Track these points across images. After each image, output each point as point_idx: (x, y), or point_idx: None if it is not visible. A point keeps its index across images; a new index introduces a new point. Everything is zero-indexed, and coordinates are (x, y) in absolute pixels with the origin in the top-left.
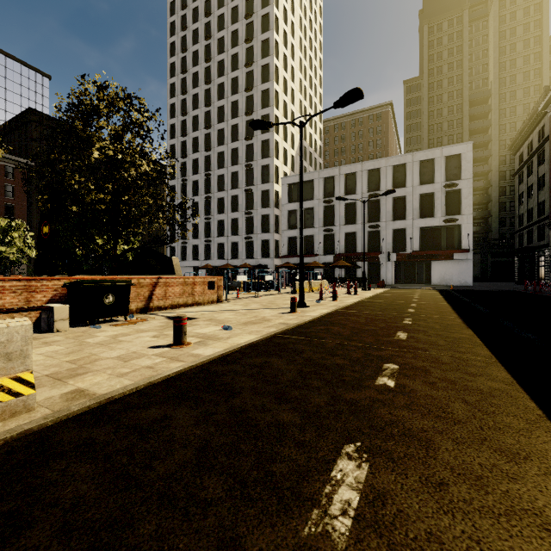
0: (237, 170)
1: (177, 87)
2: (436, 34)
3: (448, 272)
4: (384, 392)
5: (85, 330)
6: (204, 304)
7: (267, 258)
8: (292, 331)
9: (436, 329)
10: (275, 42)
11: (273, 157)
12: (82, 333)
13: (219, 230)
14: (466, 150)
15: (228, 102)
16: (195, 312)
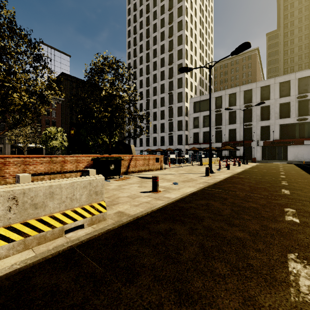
0: (163, 96)
1: (131, 53)
2: (289, 1)
3: (300, 152)
4: (294, 225)
5: None
6: (154, 170)
7: (181, 145)
8: (212, 186)
9: (307, 188)
10: (185, 21)
11: (184, 87)
12: None
13: (154, 130)
14: None
15: (159, 59)
16: (151, 175)
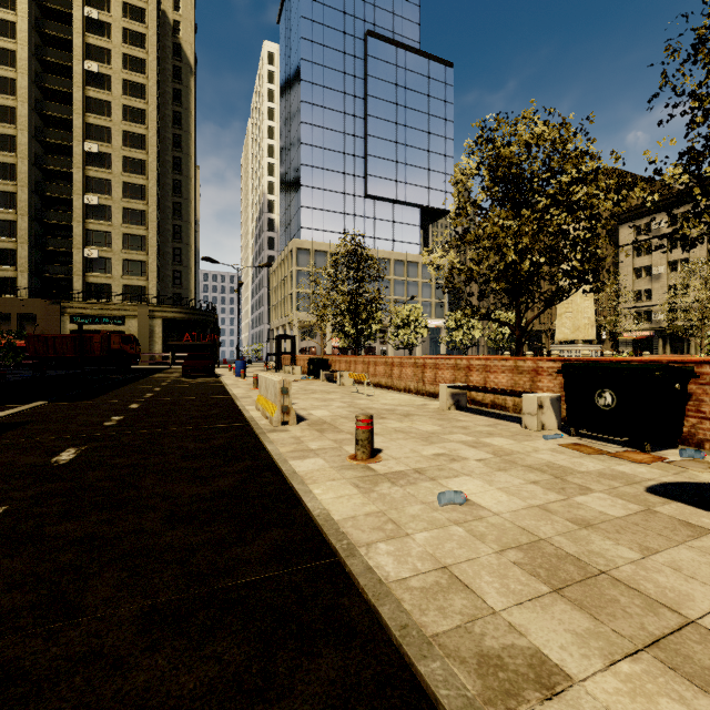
0: None
1: None
2: None
3: None
4: (2, 500)
5: (537, 435)
6: None
7: None
8: (351, 621)
9: None
10: None
11: None
12: (508, 434)
13: None
14: None
15: None
16: None
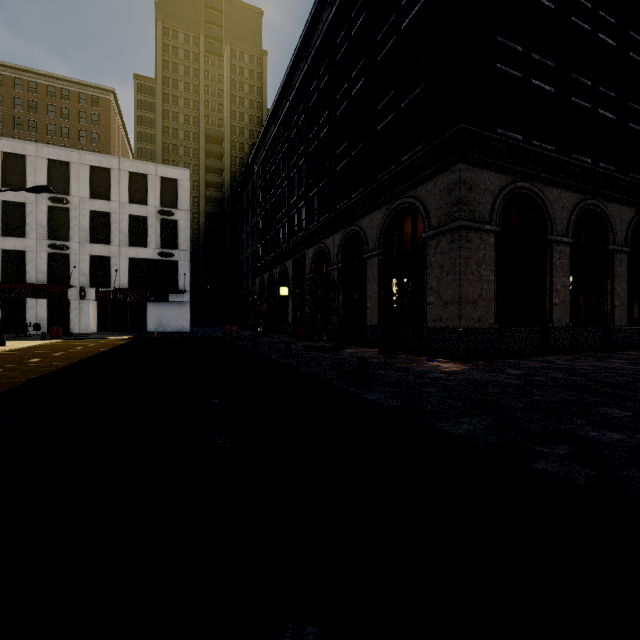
0: None
1: None
2: (171, 40)
3: (166, 316)
4: None
5: None
6: None
7: None
8: None
9: None
10: None
11: None
12: None
13: None
14: (183, 177)
15: None
16: None
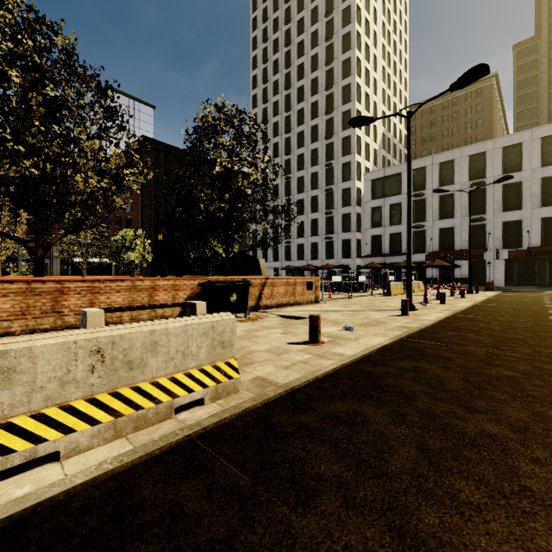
0: (316, 170)
1: (259, 97)
2: None
3: None
4: None
5: None
6: (303, 304)
7: (348, 258)
8: (418, 335)
9: None
10: (356, 34)
11: (354, 154)
12: None
13: (299, 231)
14: None
15: (308, 104)
16: (301, 312)
